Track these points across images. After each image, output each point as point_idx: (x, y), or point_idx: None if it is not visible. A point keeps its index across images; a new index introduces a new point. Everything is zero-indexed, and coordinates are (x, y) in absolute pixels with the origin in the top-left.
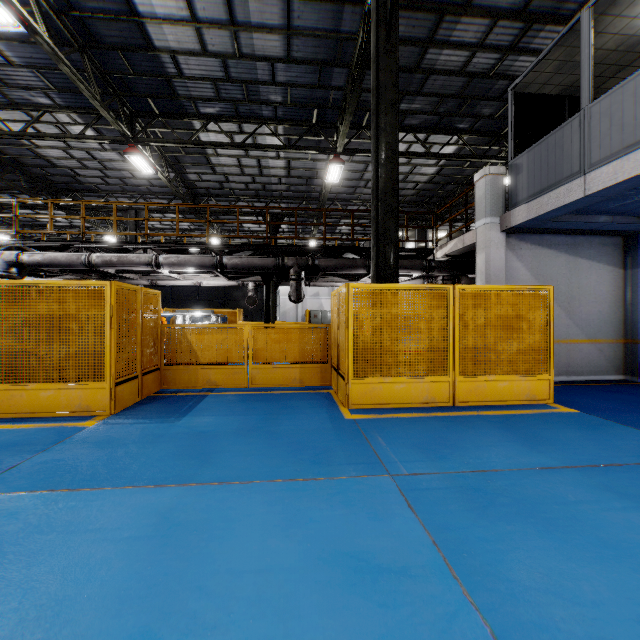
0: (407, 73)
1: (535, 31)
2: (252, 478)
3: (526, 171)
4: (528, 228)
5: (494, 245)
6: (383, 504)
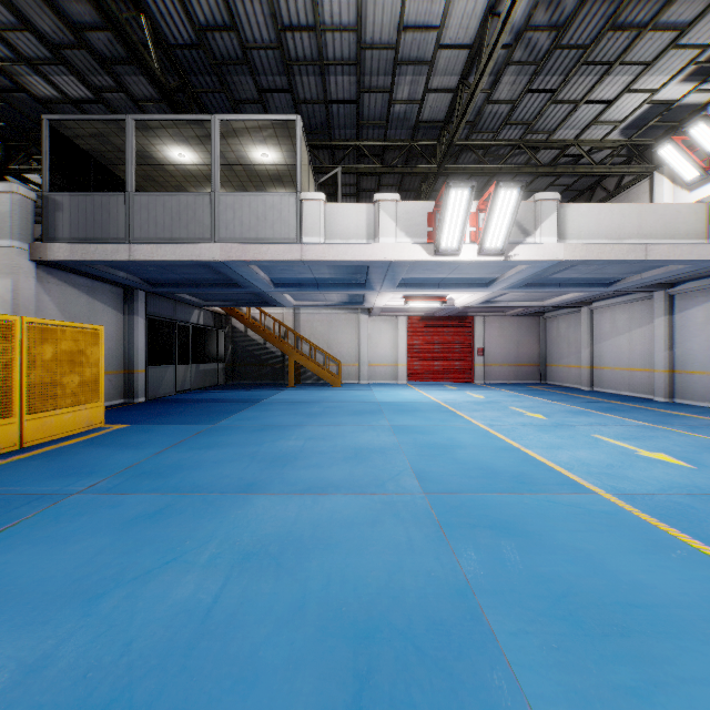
0: None
1: (61, 70)
2: None
3: (69, 213)
4: (63, 265)
5: (25, 273)
6: (106, 502)
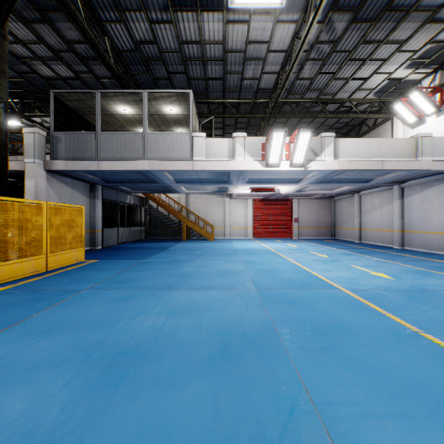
0: None
1: (57, 62)
2: (31, 315)
3: (64, 143)
4: (60, 172)
5: (41, 177)
6: (101, 293)
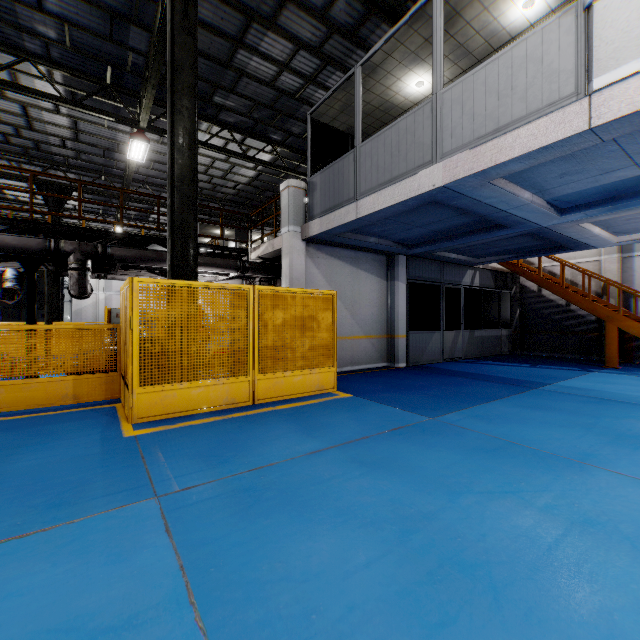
0: (219, 65)
1: (329, 71)
2: None
3: (320, 189)
4: (322, 240)
5: (296, 252)
6: (134, 537)
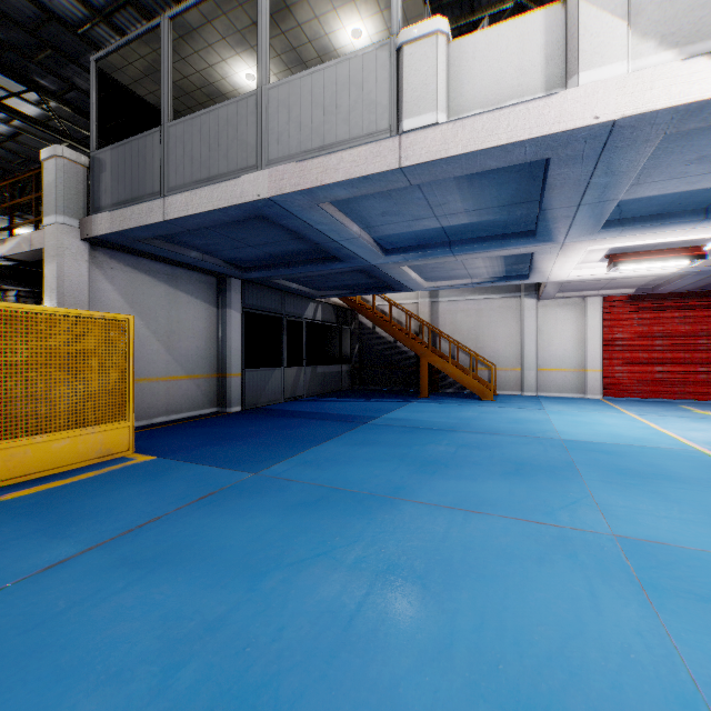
0: None
1: (132, 17)
2: None
3: (110, 172)
4: (118, 244)
5: (71, 255)
6: None
